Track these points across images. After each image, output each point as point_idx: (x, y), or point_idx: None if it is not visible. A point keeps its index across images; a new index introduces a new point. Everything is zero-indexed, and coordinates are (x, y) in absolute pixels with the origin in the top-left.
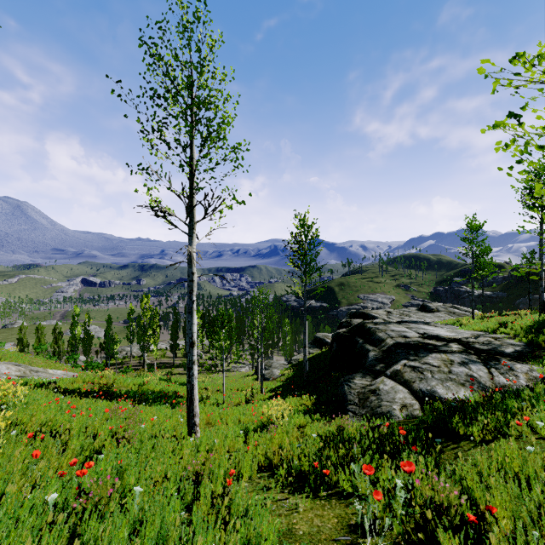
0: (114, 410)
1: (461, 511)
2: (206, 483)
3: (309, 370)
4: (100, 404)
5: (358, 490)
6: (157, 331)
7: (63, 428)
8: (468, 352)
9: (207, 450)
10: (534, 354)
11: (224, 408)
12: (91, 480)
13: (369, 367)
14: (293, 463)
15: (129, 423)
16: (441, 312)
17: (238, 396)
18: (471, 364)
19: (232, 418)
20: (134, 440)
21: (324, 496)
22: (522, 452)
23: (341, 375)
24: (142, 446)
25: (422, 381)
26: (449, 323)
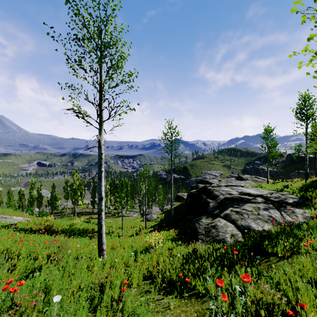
0: (52, 241)
1: (283, 308)
2: (107, 292)
3: (174, 214)
4: (43, 238)
5: (209, 291)
6: (83, 193)
7: (14, 254)
8: (267, 203)
9: (110, 266)
10: (305, 203)
11: (122, 238)
12: (21, 295)
13: (210, 212)
14: (166, 274)
15: (60, 250)
16: (249, 180)
17: (131, 231)
18: (270, 209)
19: (127, 244)
20: (62, 261)
21: (187, 296)
22: (314, 264)
23: (193, 217)
24: (67, 265)
25: (242, 219)
26: (254, 186)
